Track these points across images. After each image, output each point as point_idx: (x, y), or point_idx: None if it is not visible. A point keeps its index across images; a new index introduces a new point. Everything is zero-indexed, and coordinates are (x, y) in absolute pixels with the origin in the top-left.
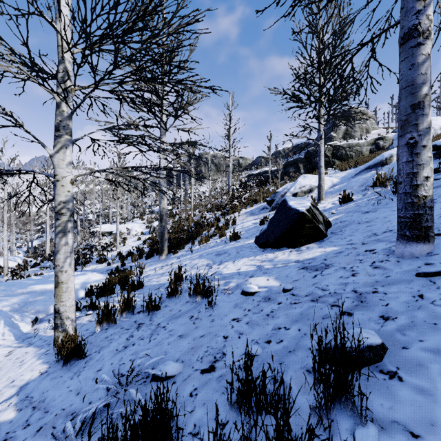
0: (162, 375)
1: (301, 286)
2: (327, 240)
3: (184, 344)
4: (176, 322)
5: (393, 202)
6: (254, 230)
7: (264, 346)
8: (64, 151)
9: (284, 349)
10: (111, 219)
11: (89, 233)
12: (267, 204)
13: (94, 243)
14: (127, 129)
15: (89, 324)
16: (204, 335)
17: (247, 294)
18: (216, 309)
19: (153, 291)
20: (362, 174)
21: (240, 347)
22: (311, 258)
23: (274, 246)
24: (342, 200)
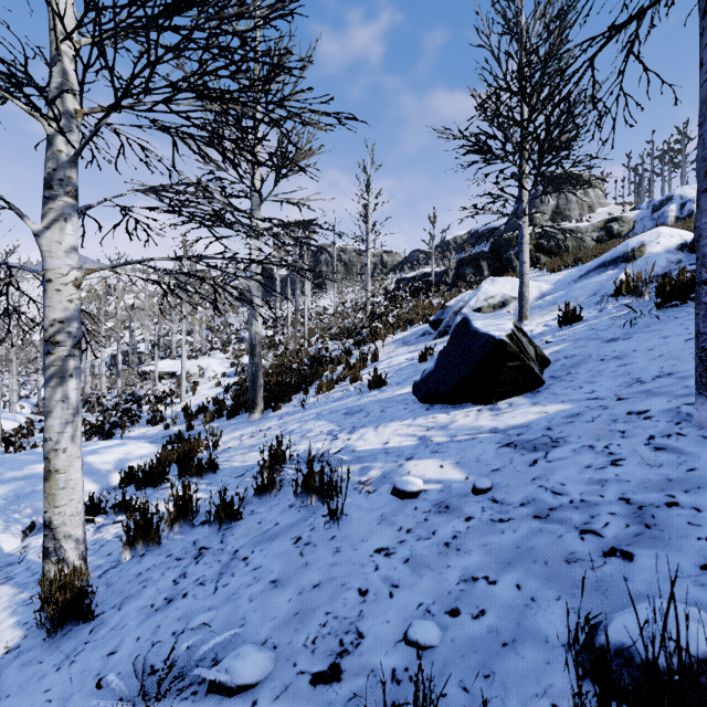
0: (229, 684)
1: (509, 484)
2: (546, 391)
3: (280, 604)
4: (267, 548)
5: (660, 322)
6: (410, 371)
7: (446, 622)
8: (61, 227)
9: (490, 634)
10: (174, 351)
11: (139, 375)
12: (429, 326)
13: (145, 391)
14: (187, 191)
15: (115, 542)
16: (320, 585)
17: (402, 495)
18: (343, 525)
19: (233, 481)
20: (591, 276)
21: (394, 621)
22: (520, 425)
23: (448, 400)
24: (562, 320)
